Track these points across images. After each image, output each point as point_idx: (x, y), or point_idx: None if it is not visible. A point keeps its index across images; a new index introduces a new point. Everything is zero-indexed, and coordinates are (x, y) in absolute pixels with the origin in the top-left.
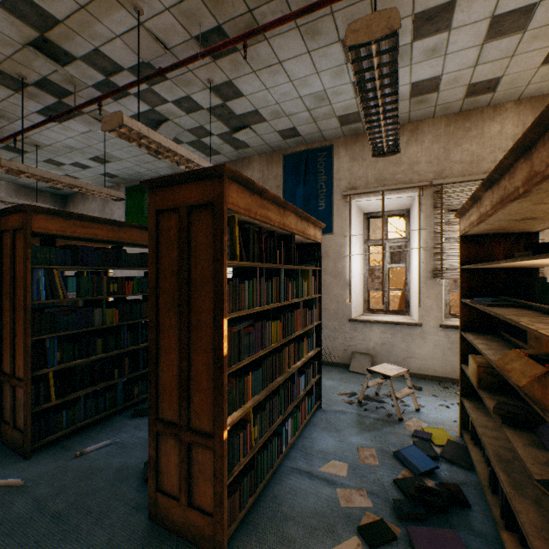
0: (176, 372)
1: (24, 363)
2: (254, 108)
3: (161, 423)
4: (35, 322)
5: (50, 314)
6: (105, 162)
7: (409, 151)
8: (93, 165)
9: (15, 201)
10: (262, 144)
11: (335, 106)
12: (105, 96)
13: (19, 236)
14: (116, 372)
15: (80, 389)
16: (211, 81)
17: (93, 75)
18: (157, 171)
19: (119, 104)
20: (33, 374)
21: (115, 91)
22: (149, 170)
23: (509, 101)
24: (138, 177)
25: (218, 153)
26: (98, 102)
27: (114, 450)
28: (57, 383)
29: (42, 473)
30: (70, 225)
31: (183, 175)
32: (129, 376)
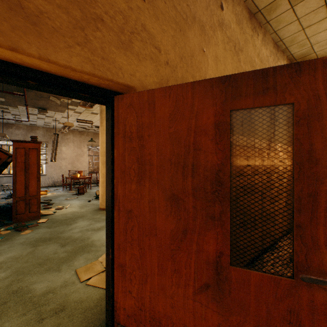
0: None
1: None
2: None
3: None
4: None
5: None
6: None
7: (16, 131)
8: None
9: None
10: None
11: None
12: None
13: None
14: None
15: None
16: None
17: None
18: None
19: None
20: None
21: None
22: None
23: (41, 127)
24: None
25: None
26: None
27: None
28: None
29: None
30: None
31: None
32: None
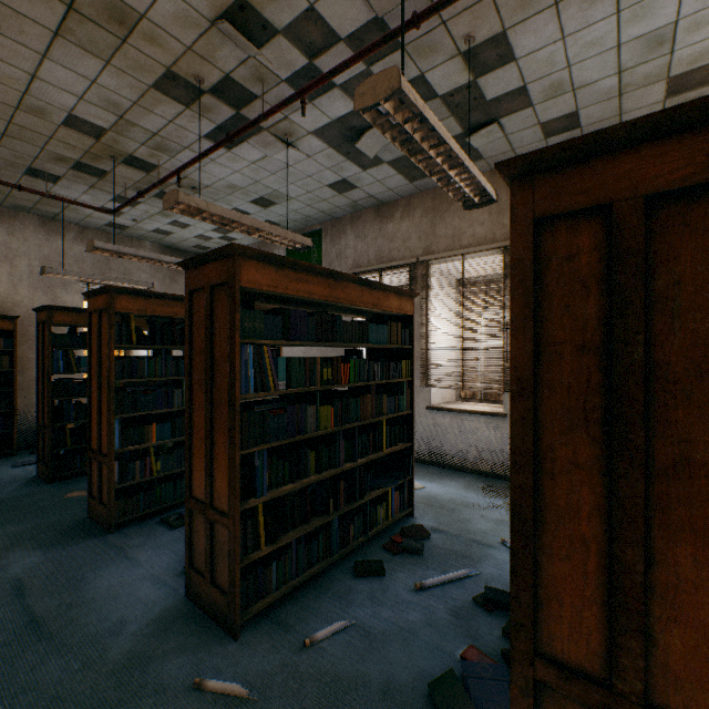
0: (594, 566)
1: (229, 489)
2: (521, 83)
3: (550, 666)
4: (242, 426)
5: (258, 414)
6: (287, 196)
7: None
8: (253, 211)
9: (172, 260)
10: (505, 151)
11: (678, 56)
12: (311, 86)
13: (219, 295)
14: (330, 503)
15: (289, 529)
16: (470, 39)
17: (291, 59)
18: (331, 212)
19: (314, 106)
20: (240, 507)
21: (329, 73)
22: (321, 212)
23: None
24: (303, 225)
25: (427, 176)
26: (299, 98)
27: (358, 643)
28: (265, 520)
29: (265, 673)
30: (282, 277)
31: (641, 123)
32: (345, 509)
